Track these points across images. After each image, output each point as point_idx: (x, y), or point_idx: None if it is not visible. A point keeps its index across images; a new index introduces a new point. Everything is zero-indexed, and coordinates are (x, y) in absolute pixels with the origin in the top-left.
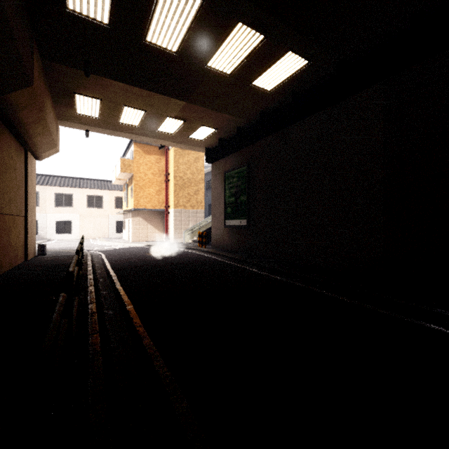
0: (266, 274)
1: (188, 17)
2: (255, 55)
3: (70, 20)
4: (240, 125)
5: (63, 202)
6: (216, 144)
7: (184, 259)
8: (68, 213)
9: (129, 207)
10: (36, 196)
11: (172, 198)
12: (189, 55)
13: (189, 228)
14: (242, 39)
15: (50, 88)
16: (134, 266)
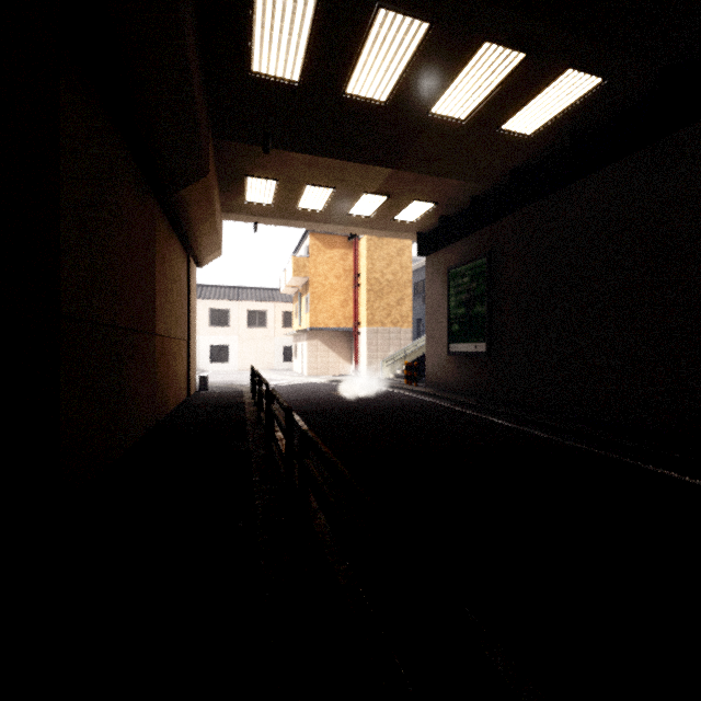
0: (526, 430)
1: (407, 51)
2: (507, 85)
3: (252, 86)
4: (475, 194)
5: (218, 320)
6: (434, 225)
7: (388, 402)
8: (224, 335)
9: (303, 325)
10: None
11: (364, 312)
12: (403, 102)
13: (389, 356)
14: (488, 65)
15: (218, 173)
16: (321, 410)
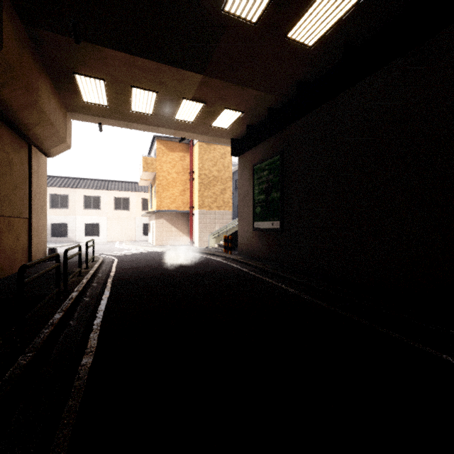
0: (309, 298)
1: None
2: None
3: None
4: (271, 105)
5: (91, 204)
6: (243, 133)
7: (202, 268)
8: (96, 216)
9: (153, 208)
10: (66, 198)
11: (196, 199)
12: None
13: (215, 231)
14: None
15: (46, 68)
16: (139, 278)
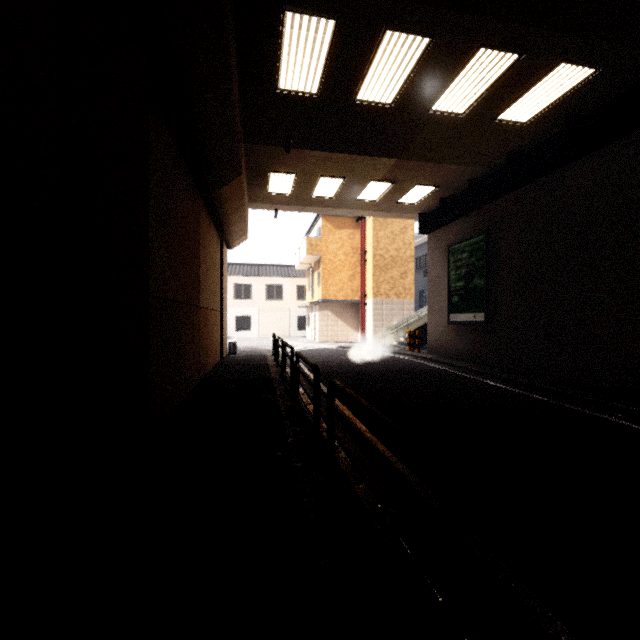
0: (521, 392)
1: (410, 62)
2: (503, 82)
3: (278, 100)
4: (474, 177)
5: (242, 294)
6: (435, 206)
7: (392, 365)
8: (247, 307)
9: (315, 298)
10: None
11: (369, 285)
12: (407, 103)
13: (393, 325)
14: (484, 67)
15: (247, 171)
16: (334, 371)
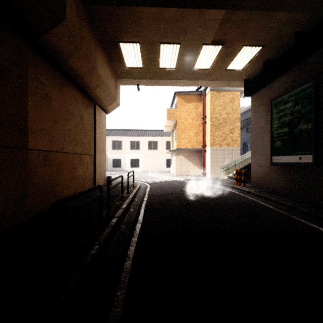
0: None
1: None
2: None
3: None
4: (301, 28)
5: (134, 146)
6: (258, 71)
7: (222, 200)
8: (137, 154)
9: (174, 147)
10: (120, 143)
11: (208, 138)
12: None
13: (225, 165)
14: None
15: (101, 43)
16: (166, 207)
